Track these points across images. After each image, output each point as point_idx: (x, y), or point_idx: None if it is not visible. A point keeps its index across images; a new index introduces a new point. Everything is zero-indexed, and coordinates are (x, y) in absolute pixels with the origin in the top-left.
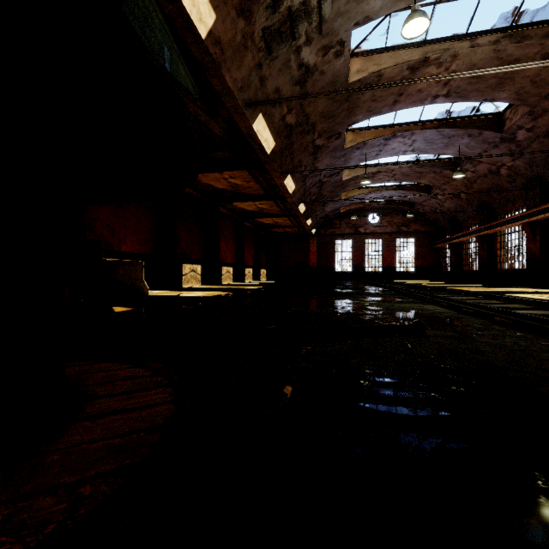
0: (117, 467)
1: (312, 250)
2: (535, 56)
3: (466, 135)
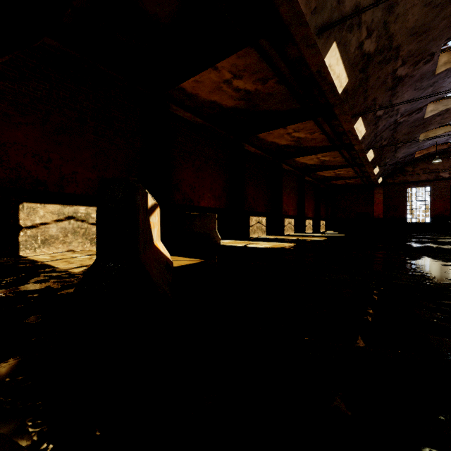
0: None
1: (377, 201)
2: None
3: None
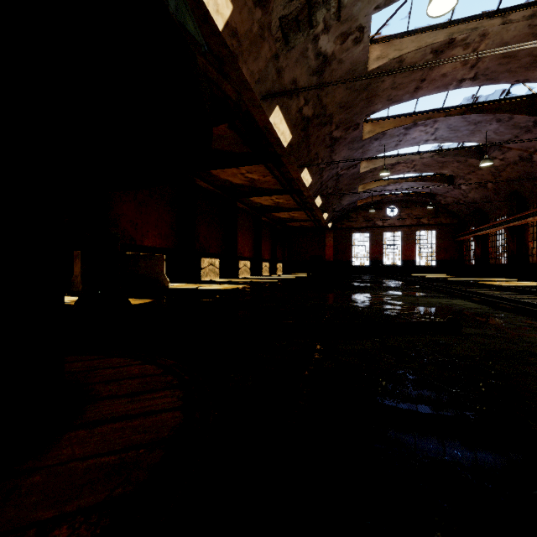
0: (105, 498)
1: (328, 244)
2: None
3: (494, 120)
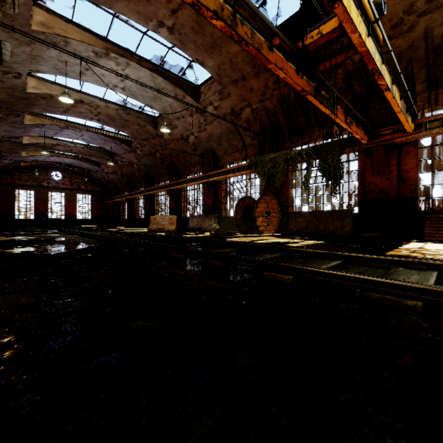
0: None
1: None
2: (135, 122)
3: (114, 142)
